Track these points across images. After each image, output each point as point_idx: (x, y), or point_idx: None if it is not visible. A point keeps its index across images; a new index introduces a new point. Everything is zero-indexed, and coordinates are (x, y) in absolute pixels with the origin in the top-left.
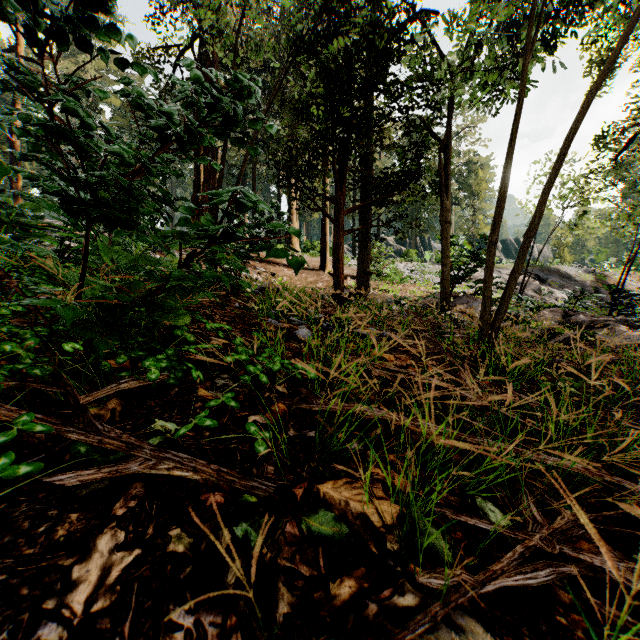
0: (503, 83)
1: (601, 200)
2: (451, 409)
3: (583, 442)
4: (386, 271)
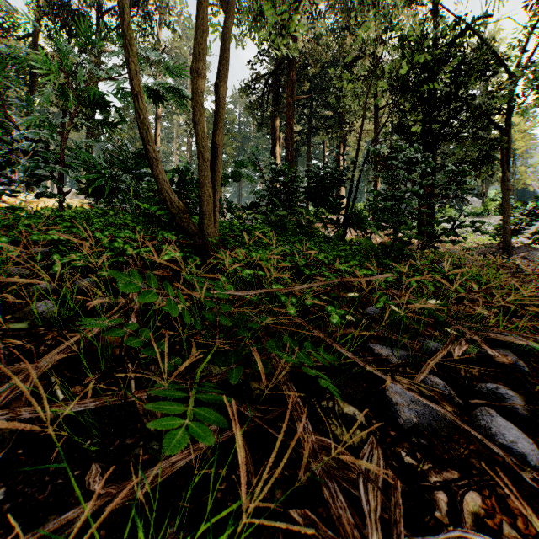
0: None
1: None
2: None
3: None
4: None
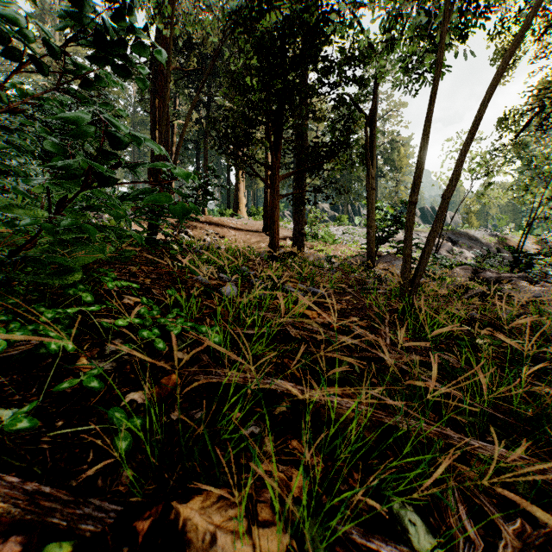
0: (421, 66)
1: (504, 173)
2: (370, 372)
3: (510, 412)
4: (321, 233)
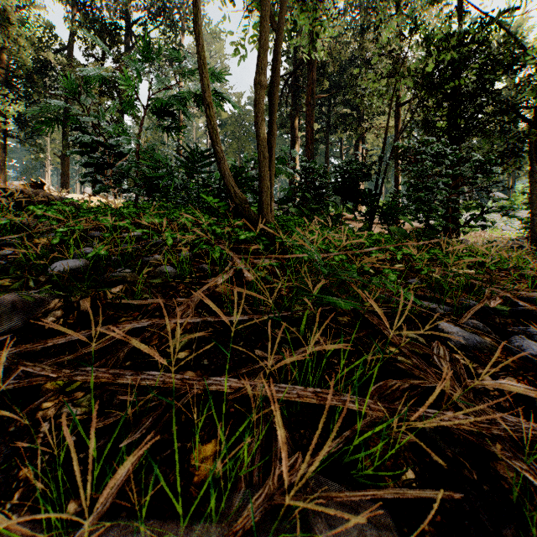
0: None
1: None
2: None
3: None
4: None
